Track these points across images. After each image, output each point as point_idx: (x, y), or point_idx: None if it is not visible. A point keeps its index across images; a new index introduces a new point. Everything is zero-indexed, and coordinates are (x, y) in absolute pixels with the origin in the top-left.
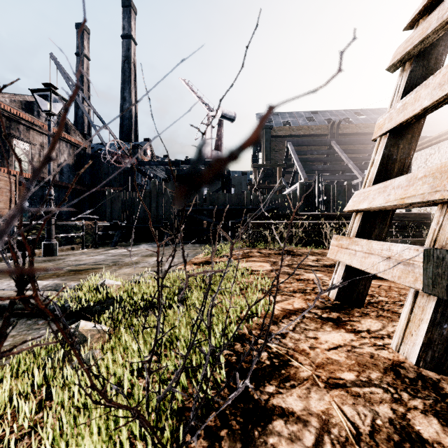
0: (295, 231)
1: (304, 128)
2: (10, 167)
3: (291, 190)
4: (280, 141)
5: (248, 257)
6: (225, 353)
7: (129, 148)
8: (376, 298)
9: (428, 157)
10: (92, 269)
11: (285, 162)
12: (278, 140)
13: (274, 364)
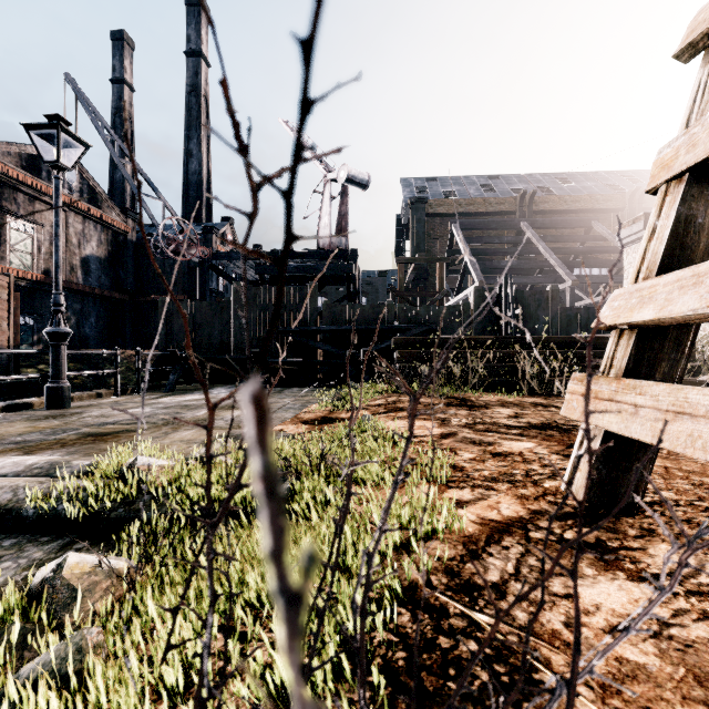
0: (472, 366)
1: (477, 202)
2: (1, 262)
3: (458, 301)
4: (439, 223)
5: (397, 411)
6: (378, 638)
7: (198, 232)
8: (653, 493)
9: None
10: (125, 433)
11: (448, 255)
12: (437, 221)
13: (500, 681)
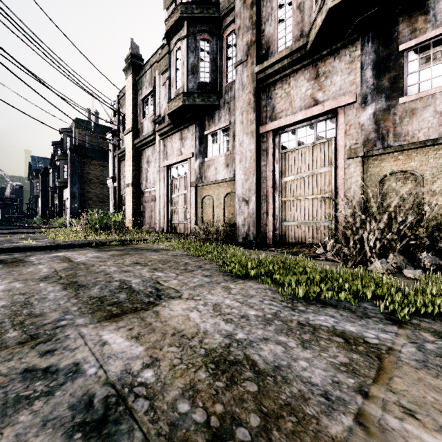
0: None
1: None
2: None
3: None
4: None
5: None
6: None
7: None
8: None
9: None
10: None
11: None
12: None
13: None
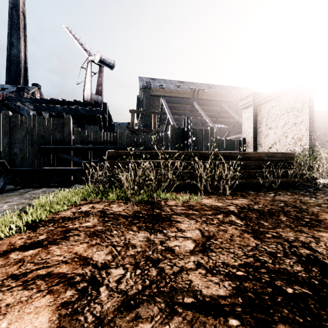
0: (165, 172)
1: (174, 91)
2: None
3: None
4: (157, 100)
5: (46, 246)
6: None
7: (15, 90)
8: None
9: (271, 108)
10: None
11: (160, 114)
12: (156, 98)
13: None
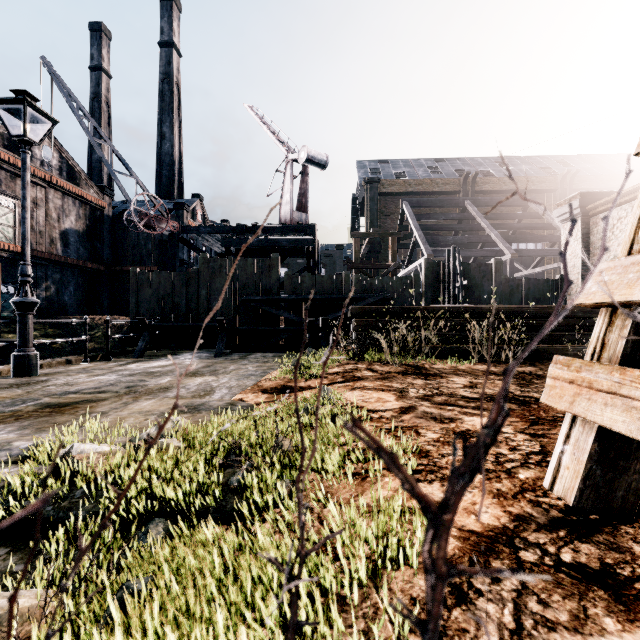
0: (425, 334)
1: (425, 182)
2: None
3: (408, 272)
4: (391, 201)
5: (355, 381)
6: None
7: (170, 208)
8: None
9: (616, 221)
10: (85, 403)
11: (399, 230)
12: (389, 199)
13: None
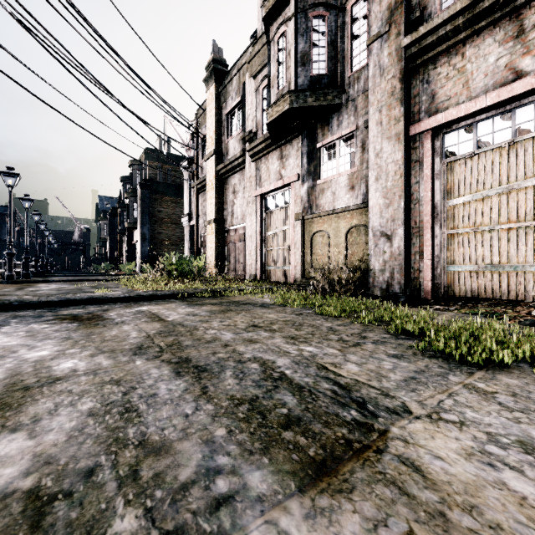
0: None
1: None
2: None
3: None
4: None
5: None
6: None
7: None
8: None
9: None
10: None
11: None
12: None
13: None
